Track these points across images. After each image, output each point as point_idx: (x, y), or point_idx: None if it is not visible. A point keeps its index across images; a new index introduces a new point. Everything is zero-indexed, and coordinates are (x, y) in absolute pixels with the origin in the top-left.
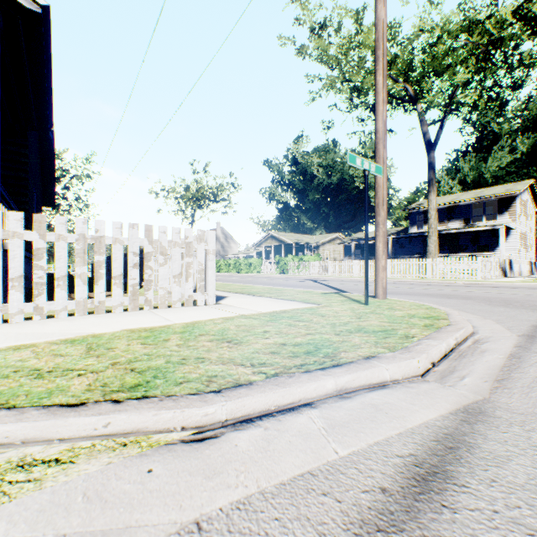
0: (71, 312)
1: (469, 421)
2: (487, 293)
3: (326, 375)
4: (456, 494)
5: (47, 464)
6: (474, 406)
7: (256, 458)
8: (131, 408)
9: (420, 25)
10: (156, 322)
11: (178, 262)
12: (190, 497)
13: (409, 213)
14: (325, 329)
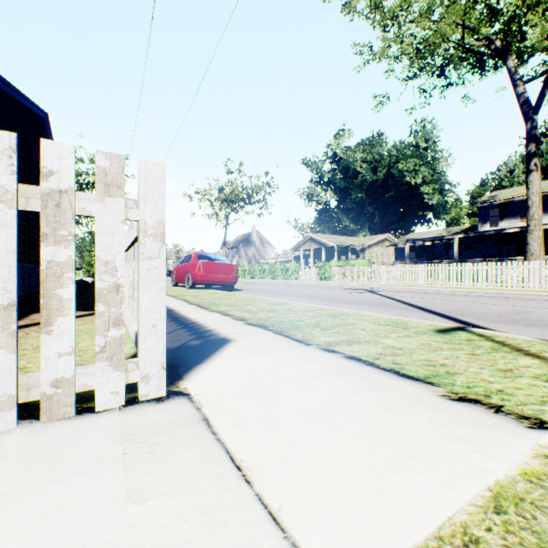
0: None
1: None
2: None
3: None
4: None
5: None
6: None
7: None
8: None
9: None
10: None
11: (2, 260)
12: None
13: (479, 207)
14: None
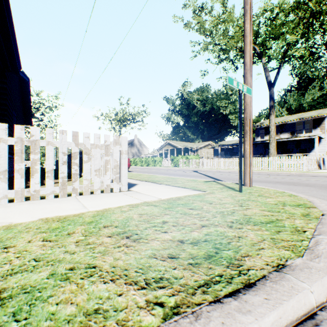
0: None
1: None
2: (319, 181)
3: (245, 313)
4: None
5: None
6: None
7: None
8: None
9: (265, 6)
10: (73, 210)
11: (98, 159)
12: None
13: (255, 128)
14: (217, 219)
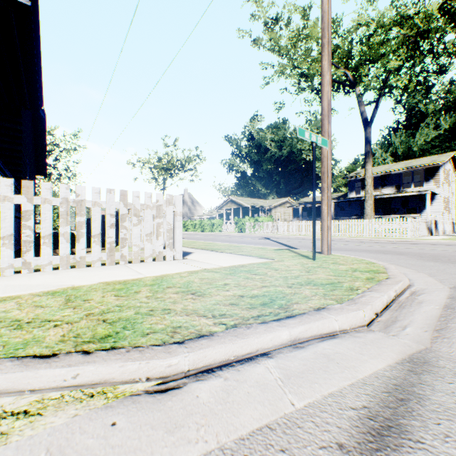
0: (57, 266)
1: (415, 371)
2: (418, 249)
3: (281, 326)
4: (412, 451)
5: (15, 416)
6: (418, 356)
7: (216, 410)
8: (99, 359)
9: (358, 20)
10: (129, 275)
11: (149, 222)
12: (150, 454)
13: (349, 181)
14: (279, 282)
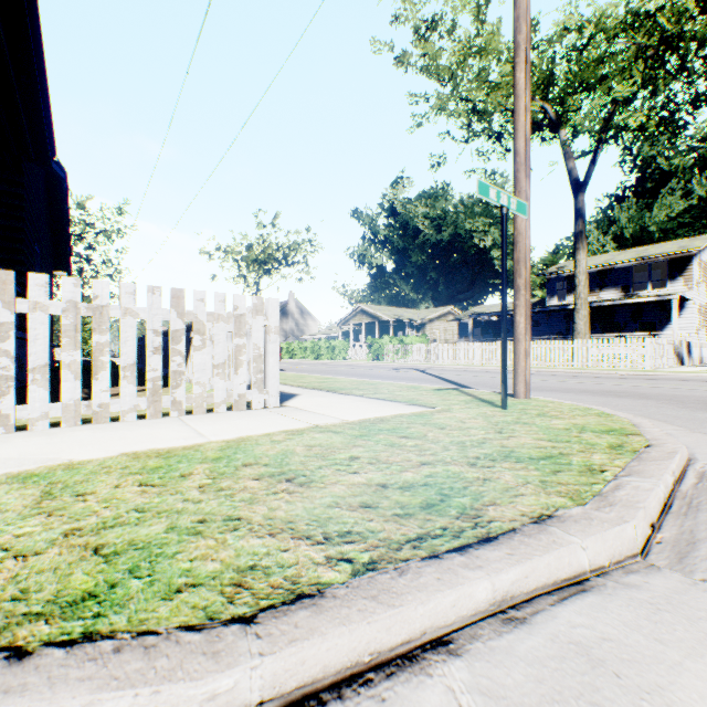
0: None
1: None
2: (670, 389)
3: (473, 568)
4: None
5: None
6: None
7: None
8: (38, 680)
9: (565, 21)
10: (180, 439)
11: (222, 344)
12: None
13: (547, 279)
14: (451, 453)
